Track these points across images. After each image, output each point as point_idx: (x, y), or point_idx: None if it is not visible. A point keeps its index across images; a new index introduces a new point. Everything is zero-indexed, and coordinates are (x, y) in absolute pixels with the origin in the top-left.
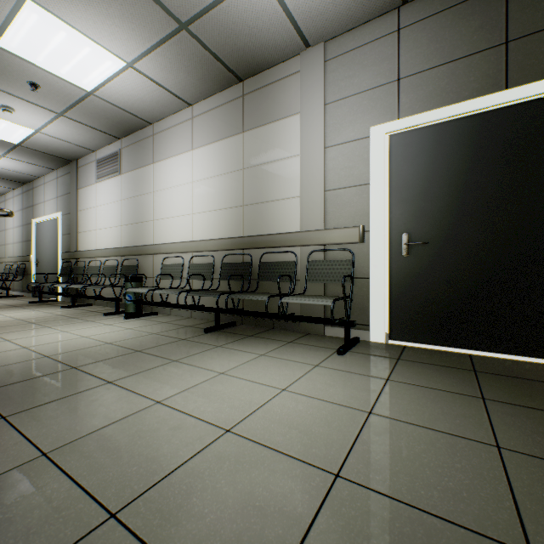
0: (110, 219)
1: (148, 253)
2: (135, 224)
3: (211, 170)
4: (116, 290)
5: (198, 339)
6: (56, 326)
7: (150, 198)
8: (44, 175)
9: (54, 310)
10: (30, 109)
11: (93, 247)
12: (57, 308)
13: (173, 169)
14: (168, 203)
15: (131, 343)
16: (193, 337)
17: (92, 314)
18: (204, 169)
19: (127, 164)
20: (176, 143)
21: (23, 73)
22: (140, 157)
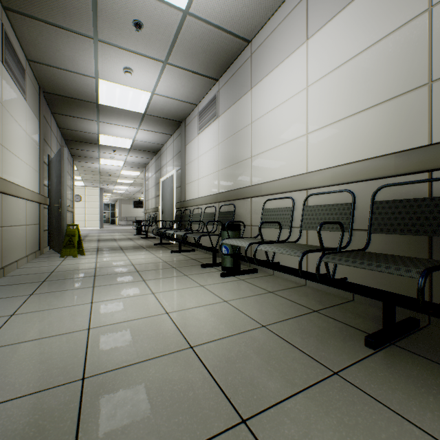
0: (208, 166)
1: (245, 197)
2: (231, 166)
3: (343, 52)
4: (213, 237)
5: (377, 385)
6: (151, 281)
7: (248, 131)
8: (166, 142)
9: (164, 254)
10: (142, 65)
11: (196, 196)
12: (168, 251)
13: (277, 83)
14: (270, 130)
15: (226, 361)
16: (355, 369)
17: (191, 263)
18: (328, 57)
19: (223, 104)
20: (280, 46)
21: (126, 9)
22: (236, 89)
